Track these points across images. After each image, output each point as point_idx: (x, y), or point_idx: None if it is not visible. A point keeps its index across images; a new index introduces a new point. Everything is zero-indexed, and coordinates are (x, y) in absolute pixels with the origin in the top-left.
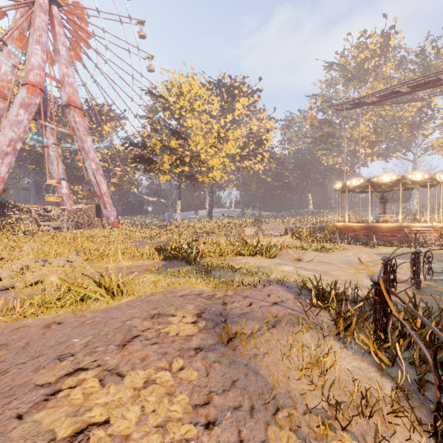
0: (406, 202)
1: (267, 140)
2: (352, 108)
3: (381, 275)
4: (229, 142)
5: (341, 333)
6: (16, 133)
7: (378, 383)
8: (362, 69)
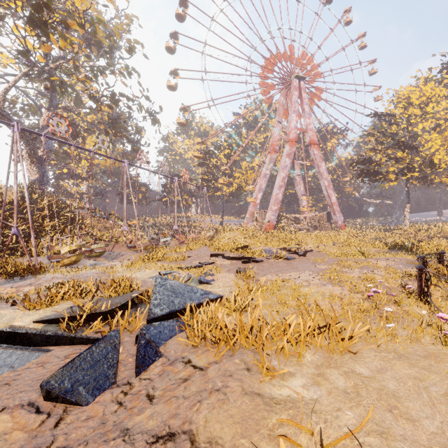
0: None
1: None
2: None
3: None
4: None
5: None
6: (285, 173)
7: None
8: None
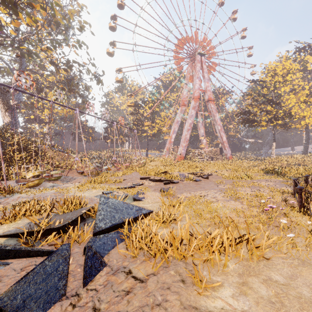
0: None
1: None
2: None
3: None
4: None
5: None
6: (191, 120)
7: None
8: None
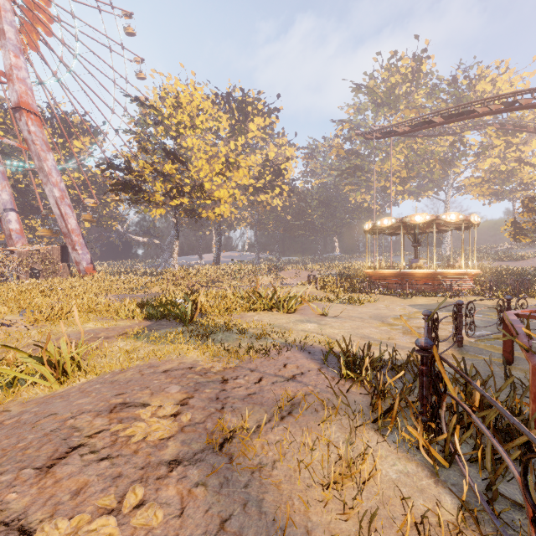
0: (438, 246)
1: (287, 170)
2: (383, 137)
3: (418, 332)
4: (240, 169)
5: (380, 420)
6: None
7: (434, 498)
8: (393, 95)
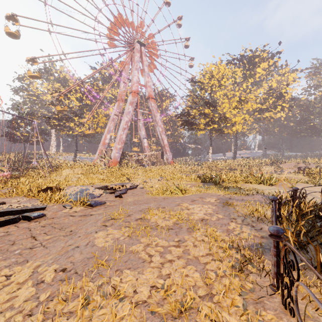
0: None
1: (287, 92)
2: None
3: None
4: (248, 102)
5: None
6: (128, 118)
7: None
8: None
